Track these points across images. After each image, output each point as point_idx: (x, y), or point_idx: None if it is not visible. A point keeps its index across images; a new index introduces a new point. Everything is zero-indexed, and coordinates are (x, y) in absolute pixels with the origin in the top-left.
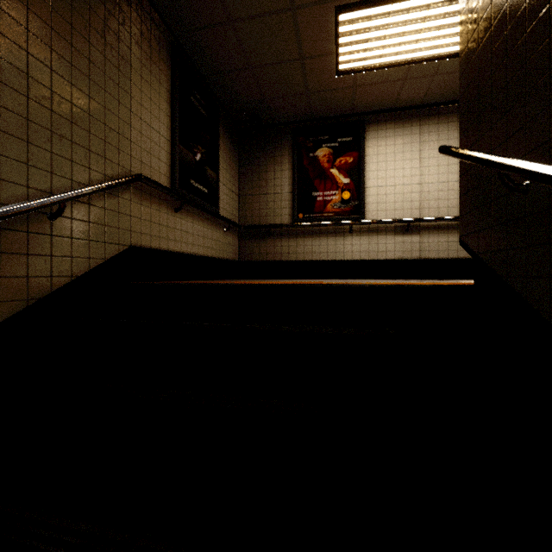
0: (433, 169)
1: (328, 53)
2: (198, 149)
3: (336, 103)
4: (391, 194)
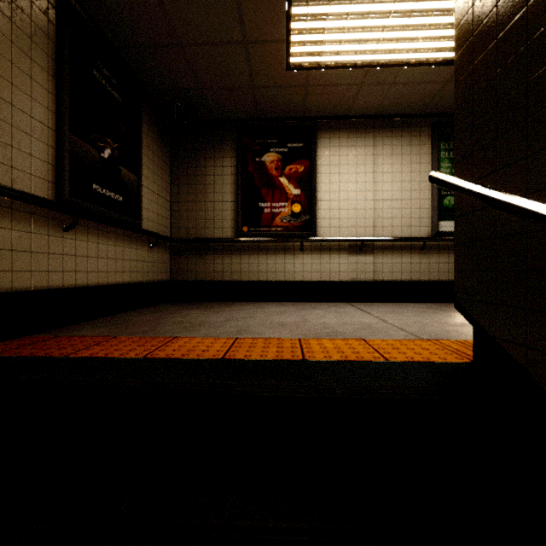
0: (387, 185)
1: (277, 39)
2: (107, 143)
3: (286, 102)
4: (344, 209)
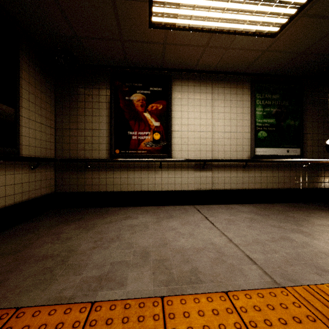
0: (221, 121)
1: None
2: None
3: (149, 56)
4: (191, 138)
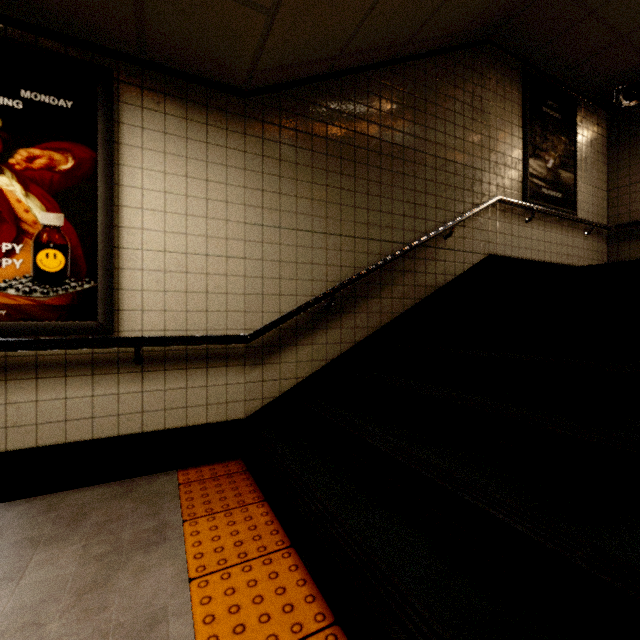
0: None
1: None
2: (550, 156)
3: None
4: None
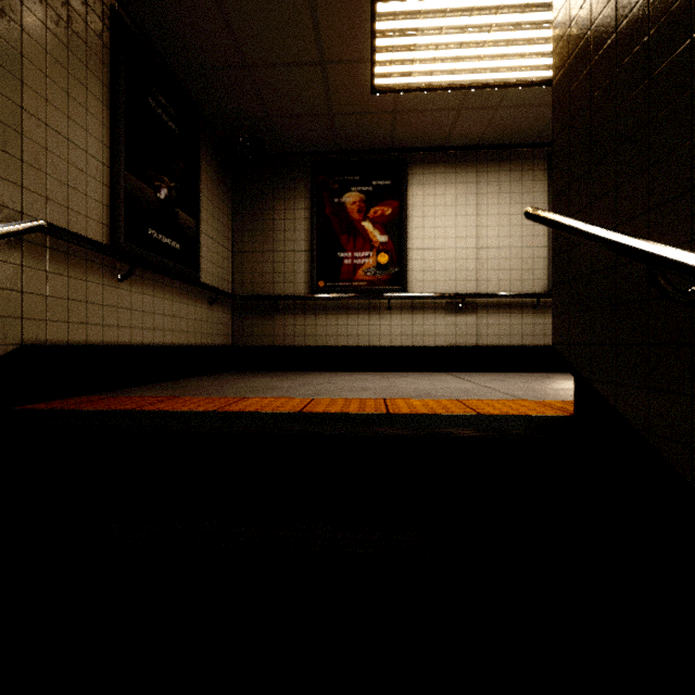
0: (492, 230)
1: (359, 58)
2: (163, 182)
3: (370, 132)
4: (440, 260)
